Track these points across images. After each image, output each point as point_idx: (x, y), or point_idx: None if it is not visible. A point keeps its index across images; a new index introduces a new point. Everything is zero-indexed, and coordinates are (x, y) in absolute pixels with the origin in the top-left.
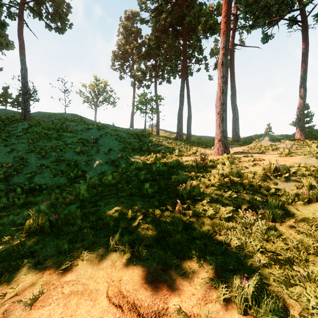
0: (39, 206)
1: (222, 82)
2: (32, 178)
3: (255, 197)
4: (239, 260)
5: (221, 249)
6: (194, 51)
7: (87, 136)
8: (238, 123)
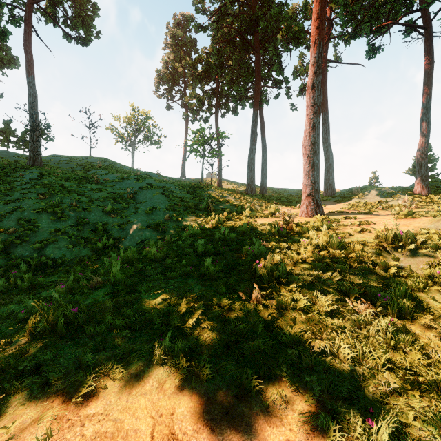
0: (51, 291)
1: (312, 112)
2: (43, 249)
3: (368, 279)
4: (355, 382)
5: (326, 363)
6: (271, 70)
7: (121, 190)
8: (332, 171)
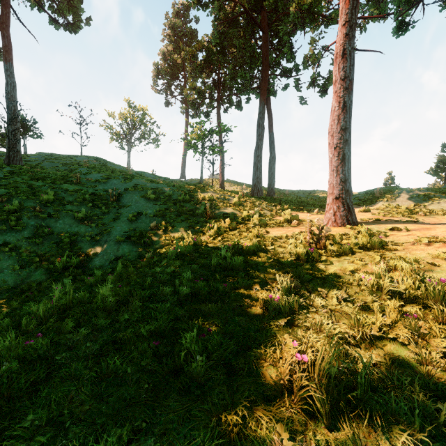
0: None
1: (343, 88)
2: None
3: None
4: None
5: None
6: (279, 58)
7: (104, 191)
8: None
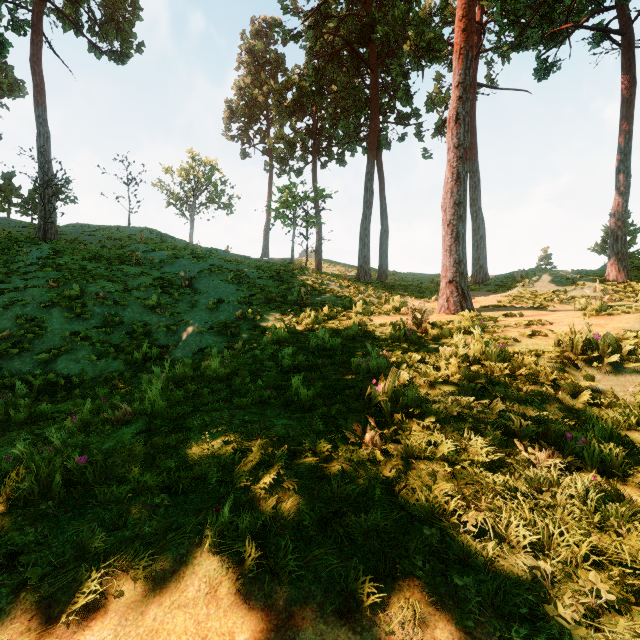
0: (58, 427)
1: (456, 157)
2: (52, 362)
3: (548, 410)
4: (539, 588)
5: (488, 552)
6: (394, 99)
7: (172, 274)
8: (484, 247)
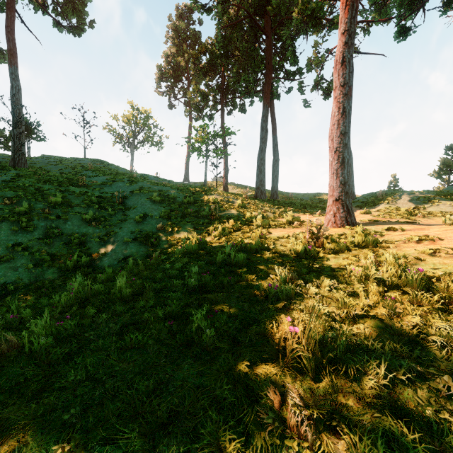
0: None
1: (342, 94)
2: None
3: None
4: None
5: None
6: (283, 61)
7: (109, 193)
8: (352, 173)
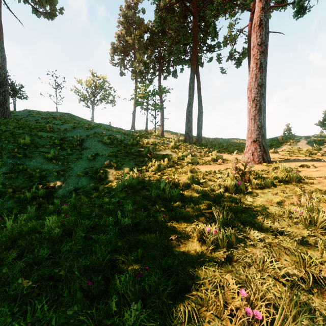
0: None
1: (259, 52)
2: None
3: None
4: None
5: None
6: (205, 37)
7: (70, 137)
8: None
